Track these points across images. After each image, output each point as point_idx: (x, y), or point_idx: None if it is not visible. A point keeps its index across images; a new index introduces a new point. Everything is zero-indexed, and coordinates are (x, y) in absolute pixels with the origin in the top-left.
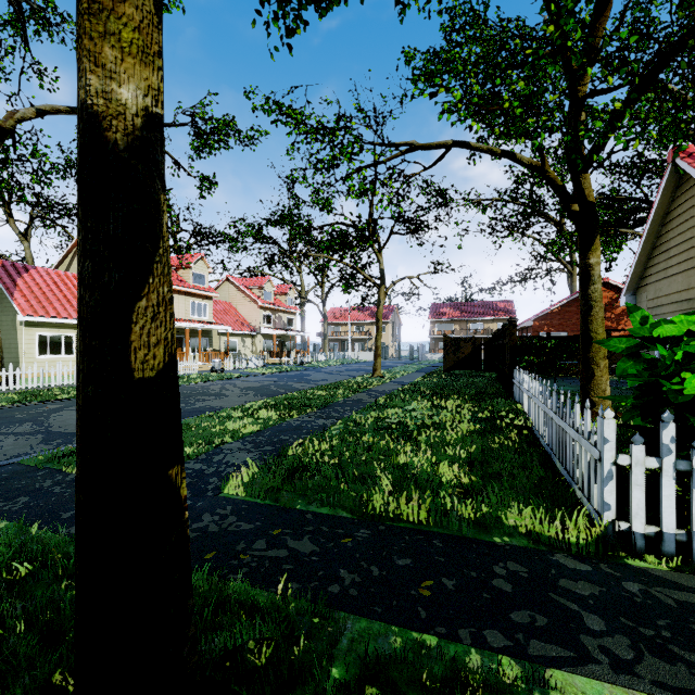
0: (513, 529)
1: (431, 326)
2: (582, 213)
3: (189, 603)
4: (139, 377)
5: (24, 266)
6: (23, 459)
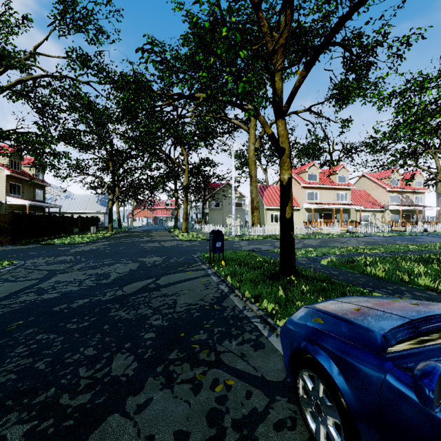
0: (423, 286)
1: None
2: None
3: (294, 254)
4: (287, 218)
5: (266, 186)
6: (269, 250)
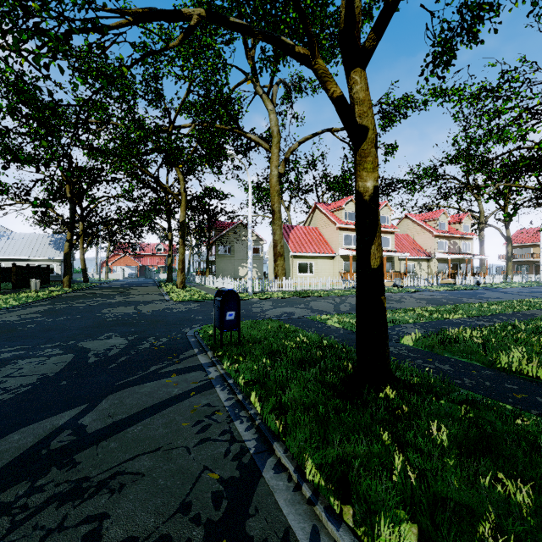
0: None
1: None
2: None
3: (387, 341)
4: (373, 267)
5: (291, 226)
6: (307, 316)
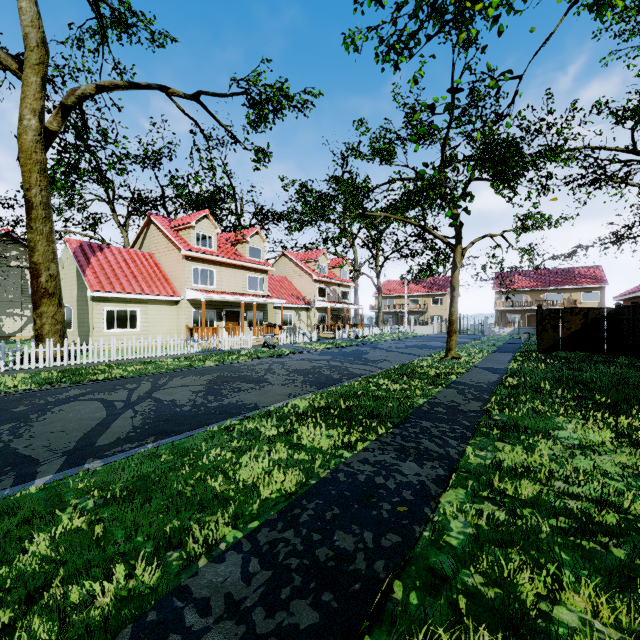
0: None
1: (496, 297)
2: None
3: None
4: None
5: (99, 246)
6: None
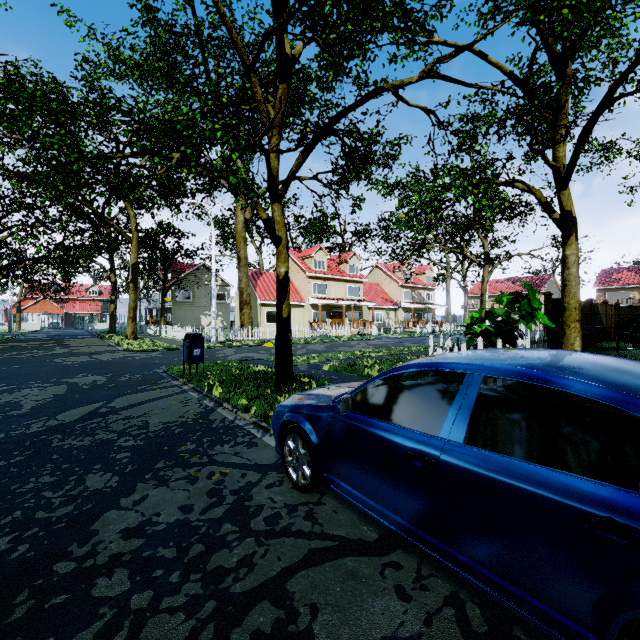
0: None
1: (597, 295)
2: (562, 219)
3: (291, 358)
4: (284, 317)
5: (260, 272)
6: (264, 358)
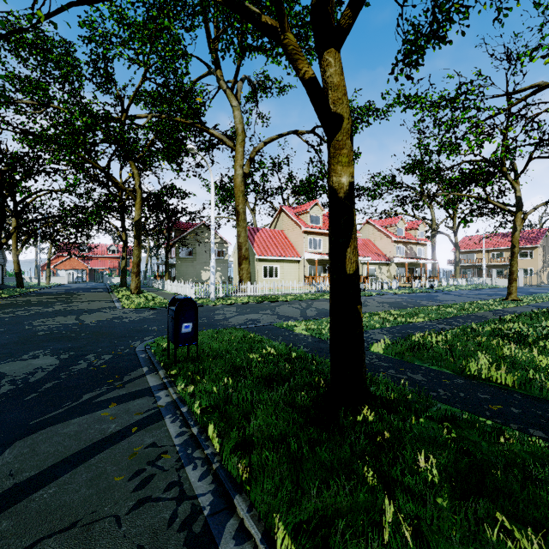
0: None
1: None
2: None
3: (363, 355)
4: (348, 273)
5: (257, 229)
6: (274, 323)
